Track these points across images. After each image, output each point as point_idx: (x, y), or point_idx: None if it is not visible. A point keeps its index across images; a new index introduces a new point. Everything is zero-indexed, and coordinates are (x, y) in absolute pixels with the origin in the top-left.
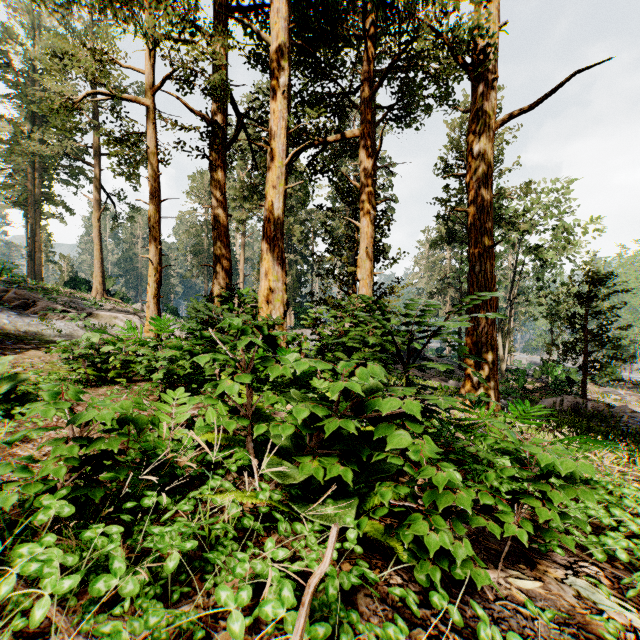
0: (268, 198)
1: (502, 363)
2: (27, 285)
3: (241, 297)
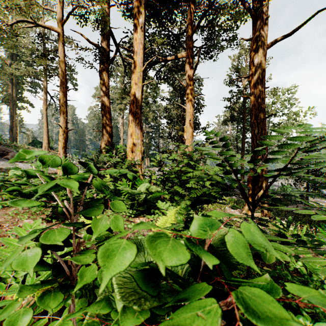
0: (132, 90)
1: None
2: (6, 144)
3: (117, 148)
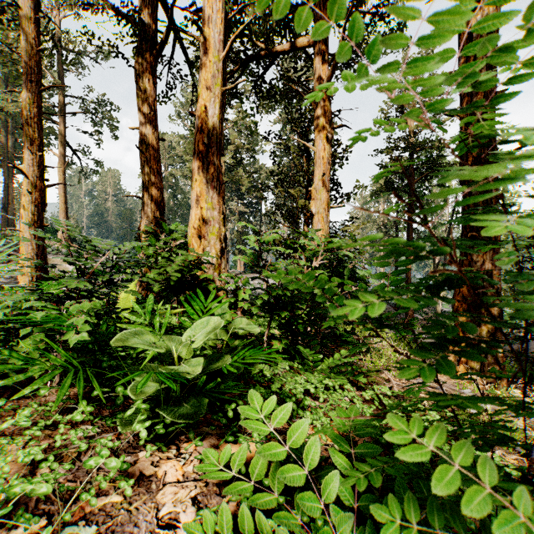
0: (200, 101)
1: (438, 306)
2: None
3: (167, 231)
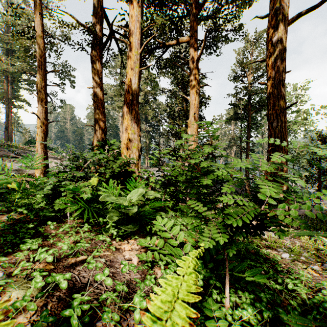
0: (127, 76)
1: None
2: None
3: (109, 145)
